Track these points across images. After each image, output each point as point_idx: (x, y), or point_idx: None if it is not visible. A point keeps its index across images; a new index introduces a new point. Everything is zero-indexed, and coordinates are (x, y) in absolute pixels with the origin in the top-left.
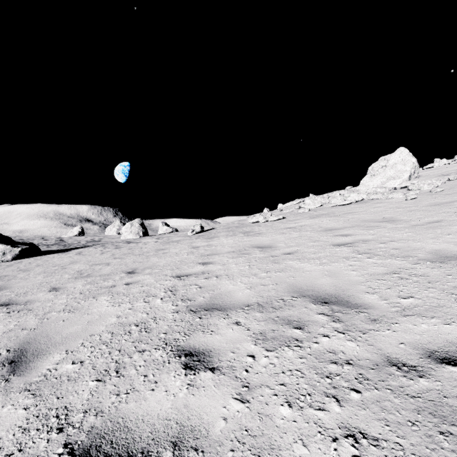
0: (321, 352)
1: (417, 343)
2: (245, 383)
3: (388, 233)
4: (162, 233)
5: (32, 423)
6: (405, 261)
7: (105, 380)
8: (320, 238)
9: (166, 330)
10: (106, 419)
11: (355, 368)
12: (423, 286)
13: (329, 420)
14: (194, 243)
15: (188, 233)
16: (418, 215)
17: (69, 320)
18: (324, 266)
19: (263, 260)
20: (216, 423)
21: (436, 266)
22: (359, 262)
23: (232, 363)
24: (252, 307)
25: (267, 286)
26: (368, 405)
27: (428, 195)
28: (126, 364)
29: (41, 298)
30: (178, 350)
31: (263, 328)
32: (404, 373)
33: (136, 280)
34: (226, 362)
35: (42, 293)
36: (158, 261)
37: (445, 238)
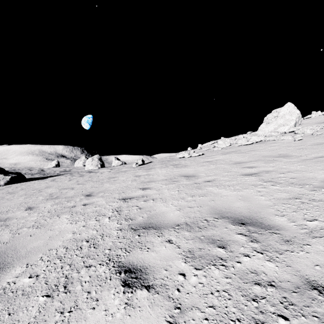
0: (244, 272)
1: None
2: (178, 303)
3: (285, 165)
4: (115, 165)
5: None
6: (303, 188)
7: (53, 295)
8: (232, 169)
9: (111, 247)
10: None
11: (278, 291)
12: (323, 210)
13: None
14: (137, 172)
15: (133, 165)
16: (305, 152)
17: (35, 236)
18: (238, 192)
19: (189, 186)
20: None
21: None
22: (265, 188)
23: (165, 281)
24: (181, 226)
25: (193, 208)
26: None
27: (310, 137)
28: (73, 279)
29: (17, 216)
30: (119, 267)
31: (192, 247)
32: None
33: (91, 202)
34: (160, 280)
35: (20, 212)
36: (110, 187)
37: None
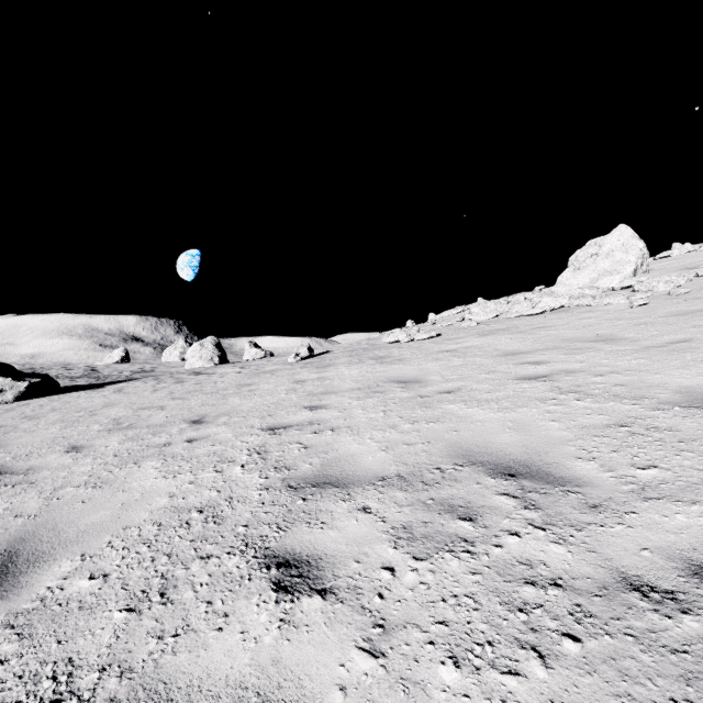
0: (507, 563)
1: (671, 548)
2: (379, 619)
3: (606, 359)
4: (249, 358)
5: (10, 690)
6: (638, 406)
7: (141, 609)
8: (498, 368)
9: (248, 521)
10: (136, 685)
11: (567, 594)
12: (672, 448)
13: (528, 696)
14: (298, 374)
15: (289, 358)
16: (651, 330)
17: (92, 502)
18: (506, 413)
19: (407, 402)
20: (326, 696)
21: (690, 414)
22: (562, 407)
23: (356, 581)
24: (389, 481)
25: (413, 446)
26: (596, 667)
27: (665, 299)
28: (177, 581)
29: (51, 464)
30: (265, 557)
31: (409, 519)
32: (654, 605)
33: (204, 435)
34: (346, 579)
35: (54, 456)
36: (241, 404)
37: (699, 367)
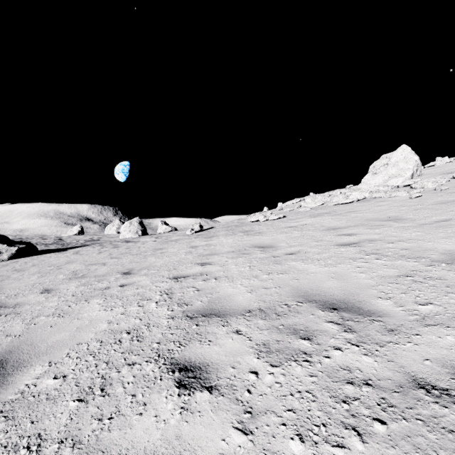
0: (334, 369)
1: (445, 359)
2: (248, 407)
3: (395, 232)
4: (161, 232)
5: None
6: (418, 263)
7: (88, 400)
8: (324, 238)
9: (160, 339)
10: (83, 453)
11: (375, 391)
12: (442, 291)
13: None
14: (193, 242)
15: (187, 232)
16: (424, 213)
17: (57, 326)
18: (330, 268)
19: (265, 260)
20: None
21: (453, 268)
22: (367, 263)
23: (232, 381)
24: (254, 313)
25: (269, 289)
26: (398, 442)
27: (432, 193)
28: (112, 380)
29: (31, 301)
30: (171, 364)
31: (267, 338)
32: (435, 399)
33: (132, 282)
34: (226, 379)
35: (33, 295)
36: (156, 261)
37: None
